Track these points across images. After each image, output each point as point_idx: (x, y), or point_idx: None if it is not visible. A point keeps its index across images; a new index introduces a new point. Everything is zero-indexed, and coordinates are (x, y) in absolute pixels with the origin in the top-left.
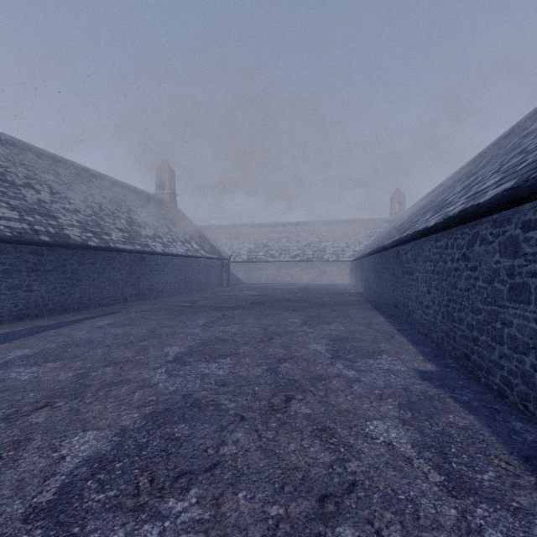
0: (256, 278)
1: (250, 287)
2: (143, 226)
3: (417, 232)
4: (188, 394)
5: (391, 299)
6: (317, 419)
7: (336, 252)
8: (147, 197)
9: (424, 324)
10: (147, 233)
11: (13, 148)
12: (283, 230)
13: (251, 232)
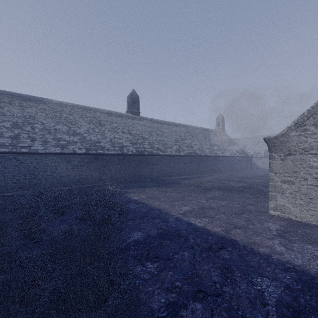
0: None
1: (264, 171)
2: (214, 146)
3: None
4: (237, 187)
5: None
6: (261, 191)
7: None
8: (213, 132)
9: None
10: (215, 148)
11: (178, 127)
12: None
13: None
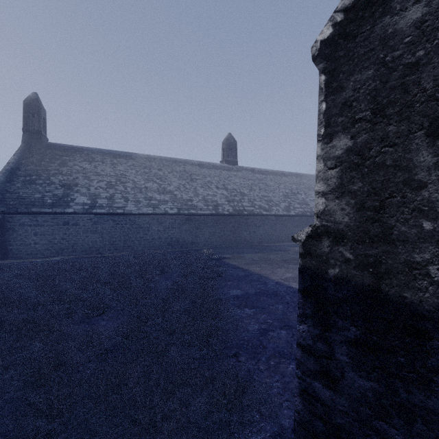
0: None
1: None
2: None
3: None
4: None
5: None
6: None
7: None
8: None
9: None
10: None
11: (289, 177)
12: None
13: None
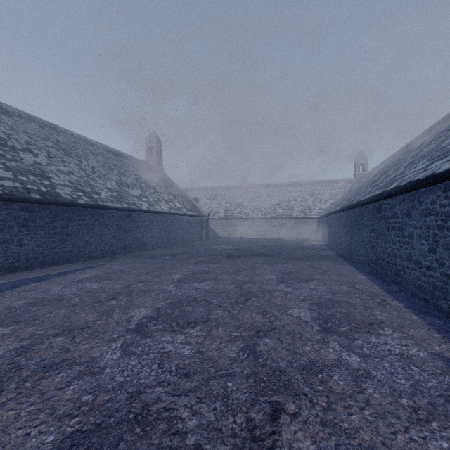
0: (232, 233)
1: (226, 241)
2: (132, 187)
3: (415, 181)
4: (136, 393)
5: (369, 256)
6: None
7: (303, 210)
8: (137, 163)
9: (423, 287)
10: (134, 193)
11: (18, 119)
12: (255, 191)
13: (227, 193)
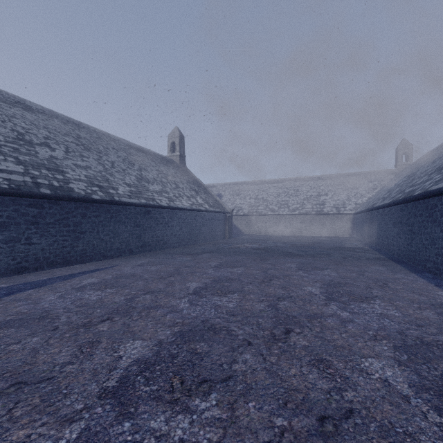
0: (256, 230)
1: (251, 239)
2: (152, 182)
3: None
4: None
5: None
6: None
7: (336, 205)
8: (159, 158)
9: None
10: (154, 188)
11: (41, 116)
12: (281, 185)
13: (251, 188)
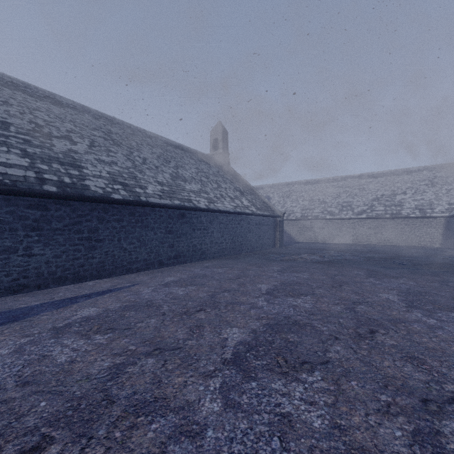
0: (311, 237)
1: (307, 248)
2: (189, 181)
3: None
4: None
5: None
6: None
7: (419, 206)
8: (200, 156)
9: None
10: (191, 188)
11: (71, 110)
12: (342, 184)
13: (305, 188)
